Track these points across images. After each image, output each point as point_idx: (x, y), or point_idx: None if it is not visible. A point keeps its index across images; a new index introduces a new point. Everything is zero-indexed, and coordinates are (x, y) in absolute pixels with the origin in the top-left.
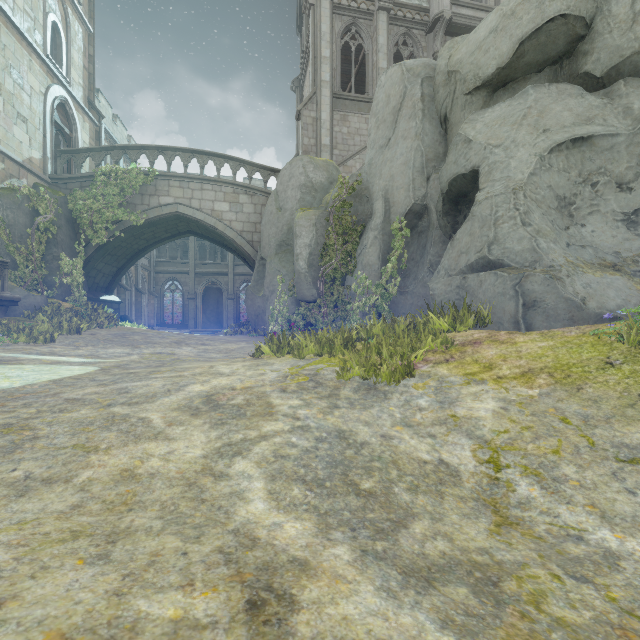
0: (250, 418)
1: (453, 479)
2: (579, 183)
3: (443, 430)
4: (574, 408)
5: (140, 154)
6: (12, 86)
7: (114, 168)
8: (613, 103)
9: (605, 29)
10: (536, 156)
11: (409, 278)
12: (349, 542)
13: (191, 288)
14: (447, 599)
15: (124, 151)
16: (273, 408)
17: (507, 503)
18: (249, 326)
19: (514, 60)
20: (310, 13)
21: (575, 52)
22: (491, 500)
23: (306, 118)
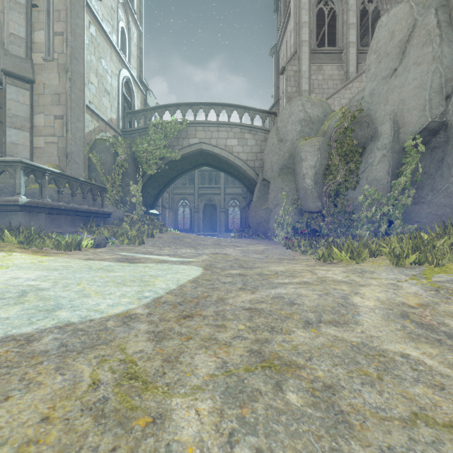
0: None
1: None
2: None
3: None
4: None
5: (176, 110)
6: (102, 71)
7: (160, 121)
8: None
9: None
10: None
11: (423, 189)
12: None
13: (196, 204)
14: None
15: (166, 109)
16: None
17: None
18: (250, 231)
19: None
20: None
21: None
22: None
23: (289, 72)
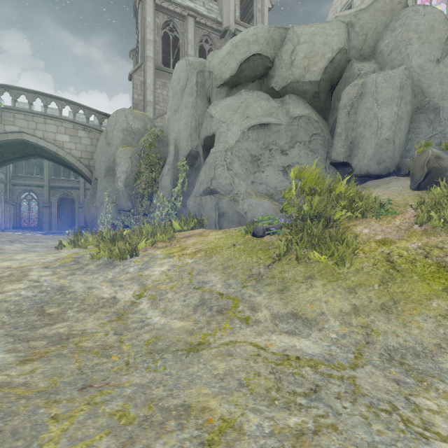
0: (1, 283)
1: (112, 305)
2: (263, 148)
3: (129, 282)
4: (200, 267)
5: None
6: None
7: None
8: (283, 107)
9: (280, 66)
10: (240, 131)
11: (189, 197)
12: (3, 332)
13: (46, 198)
14: (27, 345)
15: None
16: (25, 277)
17: (130, 312)
18: (88, 228)
19: (239, 73)
20: (139, 6)
21: (268, 75)
22: (124, 312)
23: (136, 80)
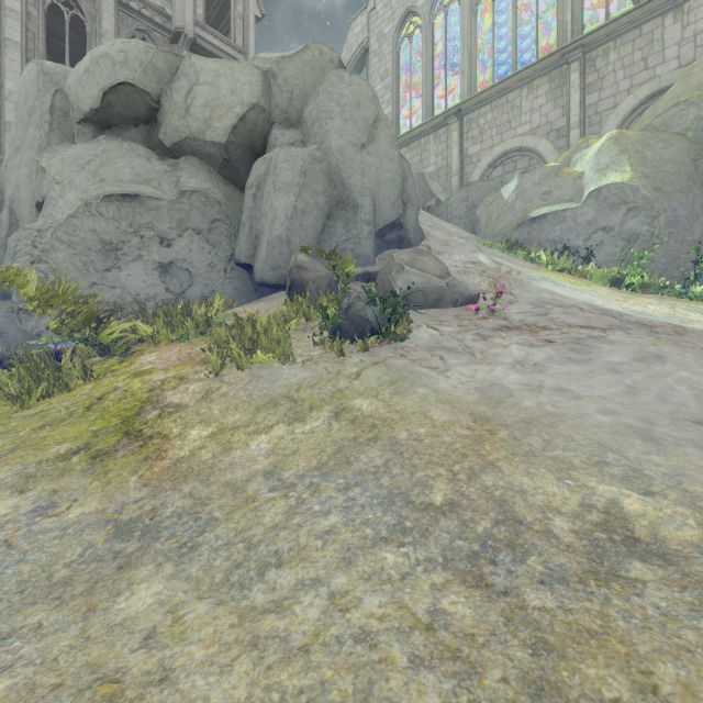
0: None
1: None
2: (130, 233)
3: None
4: None
5: None
6: None
7: None
8: (174, 173)
9: (170, 110)
10: (81, 201)
11: None
12: None
13: None
14: None
15: None
16: None
17: None
18: None
19: (106, 107)
20: None
21: (158, 120)
22: None
23: None
